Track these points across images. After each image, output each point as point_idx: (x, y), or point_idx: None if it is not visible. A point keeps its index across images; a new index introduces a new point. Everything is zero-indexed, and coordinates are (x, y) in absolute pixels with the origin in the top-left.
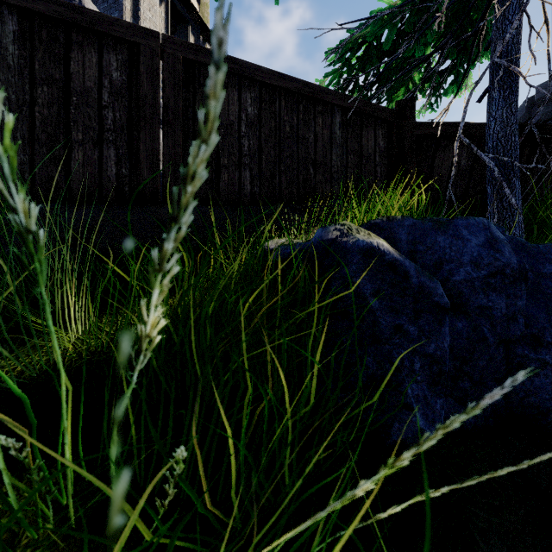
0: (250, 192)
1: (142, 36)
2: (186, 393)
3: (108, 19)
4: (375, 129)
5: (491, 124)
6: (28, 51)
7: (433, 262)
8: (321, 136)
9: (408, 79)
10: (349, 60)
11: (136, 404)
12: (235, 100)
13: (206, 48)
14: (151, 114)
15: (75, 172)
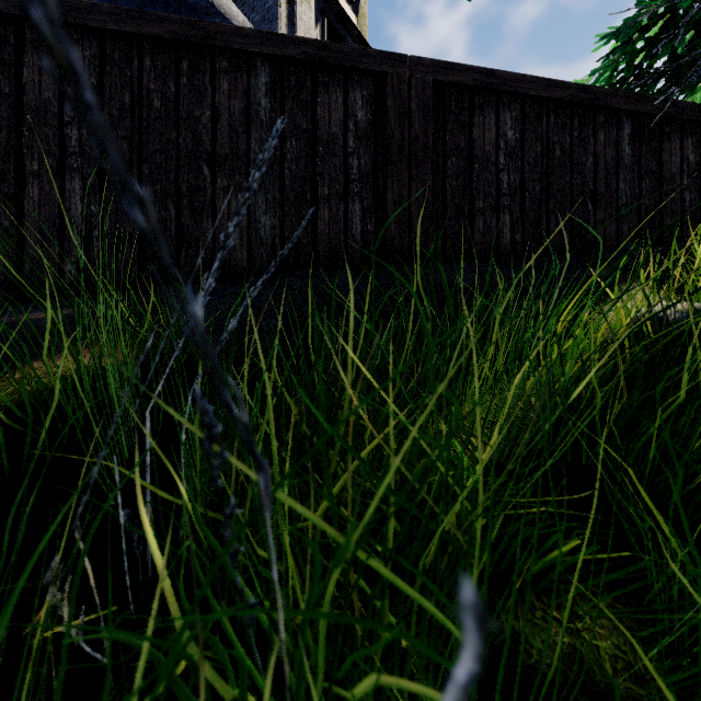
0: (510, 242)
1: (389, 63)
2: (646, 507)
3: (354, 50)
4: (681, 138)
5: None
6: (278, 102)
7: None
8: (602, 158)
9: None
10: (634, 45)
11: (604, 516)
12: (492, 124)
13: (459, 64)
14: (398, 155)
15: (321, 233)
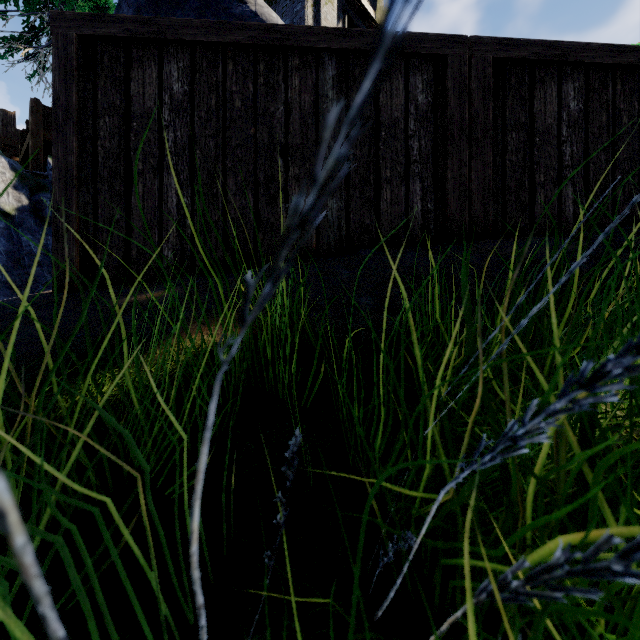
0: (572, 215)
1: (449, 46)
2: None
3: (415, 37)
4: None
5: None
6: (344, 93)
7: None
8: None
9: None
10: None
11: None
12: (553, 96)
13: (520, 39)
14: (458, 135)
15: (383, 214)
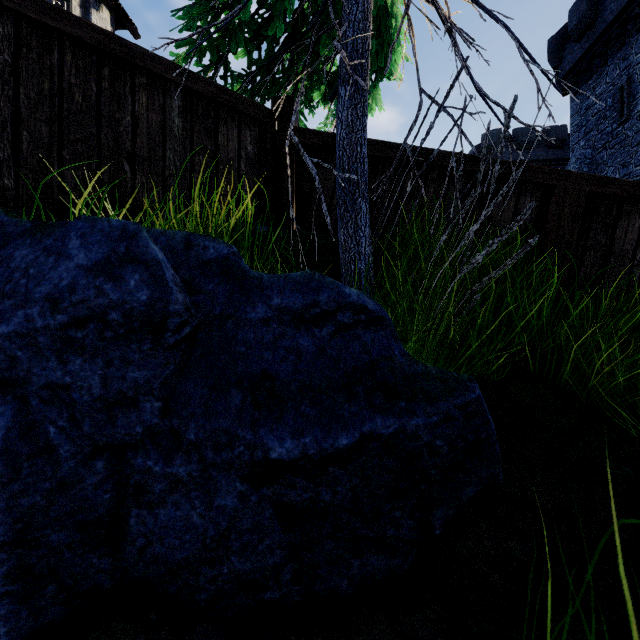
0: None
1: None
2: None
3: None
4: (240, 128)
5: (338, 128)
6: None
7: None
8: (145, 121)
9: (292, 74)
10: (208, 30)
11: None
12: None
13: None
14: None
15: None
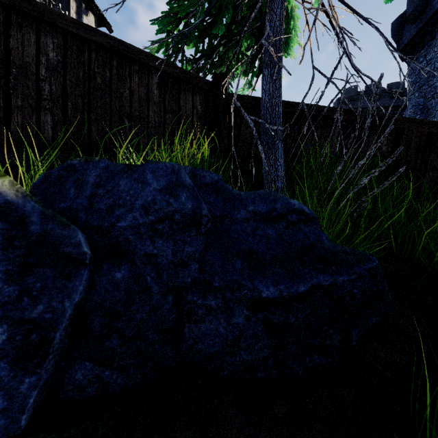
0: (52, 137)
1: None
2: None
3: None
4: (193, 95)
5: (263, 95)
6: None
7: (106, 207)
8: (137, 93)
9: (225, 58)
10: (173, 32)
11: None
12: (33, 42)
13: None
14: None
15: None
